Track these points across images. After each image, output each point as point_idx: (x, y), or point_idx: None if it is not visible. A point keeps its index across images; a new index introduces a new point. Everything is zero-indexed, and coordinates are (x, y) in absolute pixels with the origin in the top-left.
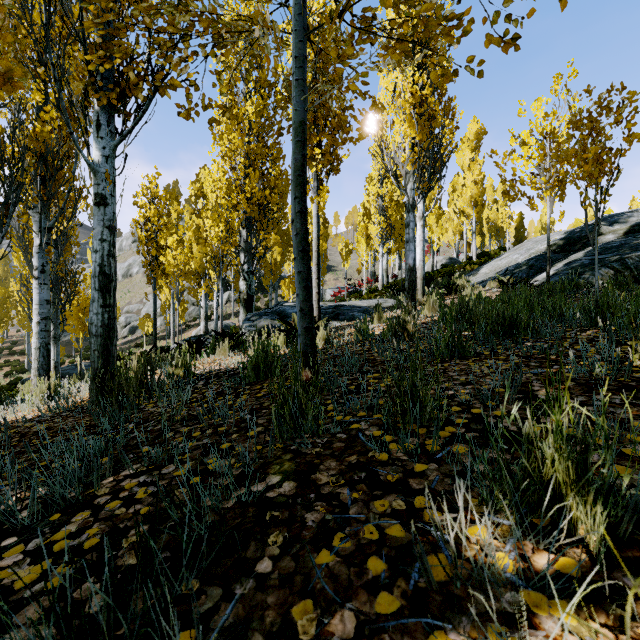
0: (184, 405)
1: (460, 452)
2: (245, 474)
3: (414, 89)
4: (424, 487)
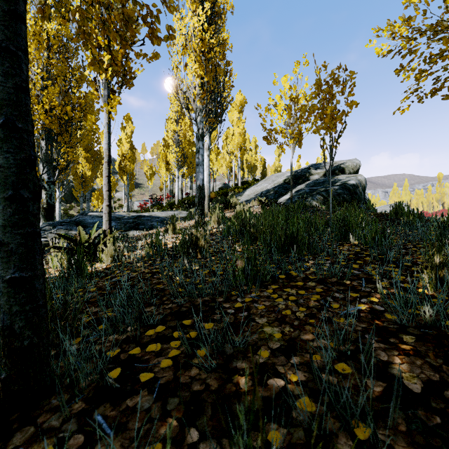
0: None
1: None
2: None
3: (203, 36)
4: None
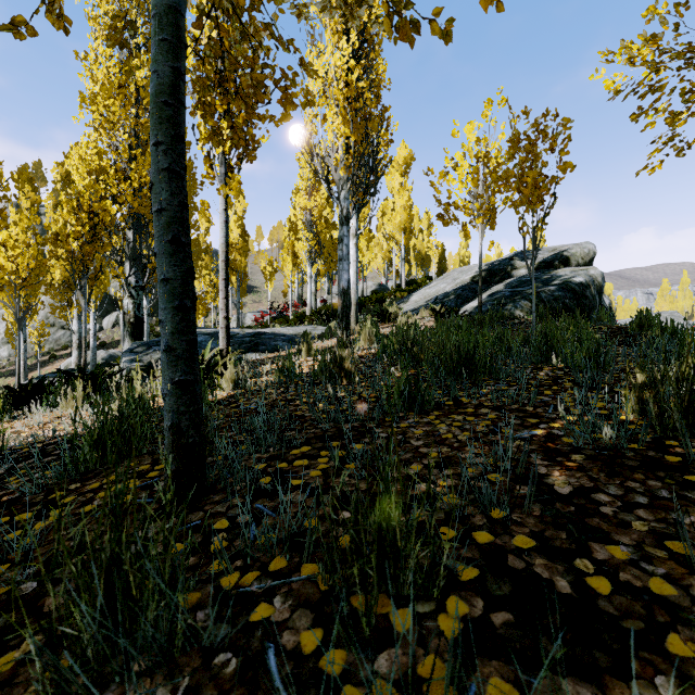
0: None
1: None
2: None
3: (349, 78)
4: None
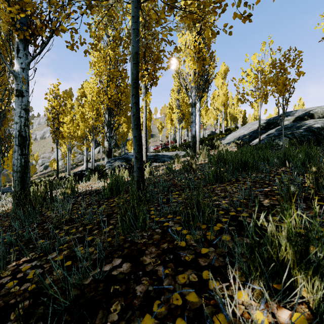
0: (68, 212)
1: (226, 240)
2: (100, 258)
3: (195, 44)
4: (207, 264)
